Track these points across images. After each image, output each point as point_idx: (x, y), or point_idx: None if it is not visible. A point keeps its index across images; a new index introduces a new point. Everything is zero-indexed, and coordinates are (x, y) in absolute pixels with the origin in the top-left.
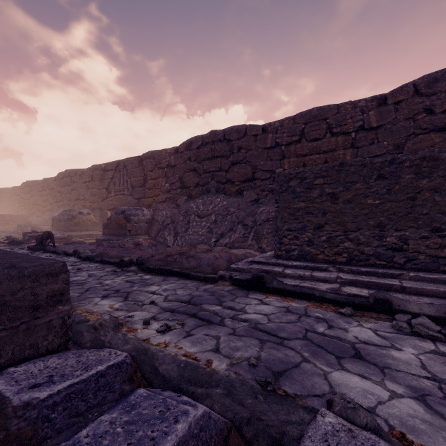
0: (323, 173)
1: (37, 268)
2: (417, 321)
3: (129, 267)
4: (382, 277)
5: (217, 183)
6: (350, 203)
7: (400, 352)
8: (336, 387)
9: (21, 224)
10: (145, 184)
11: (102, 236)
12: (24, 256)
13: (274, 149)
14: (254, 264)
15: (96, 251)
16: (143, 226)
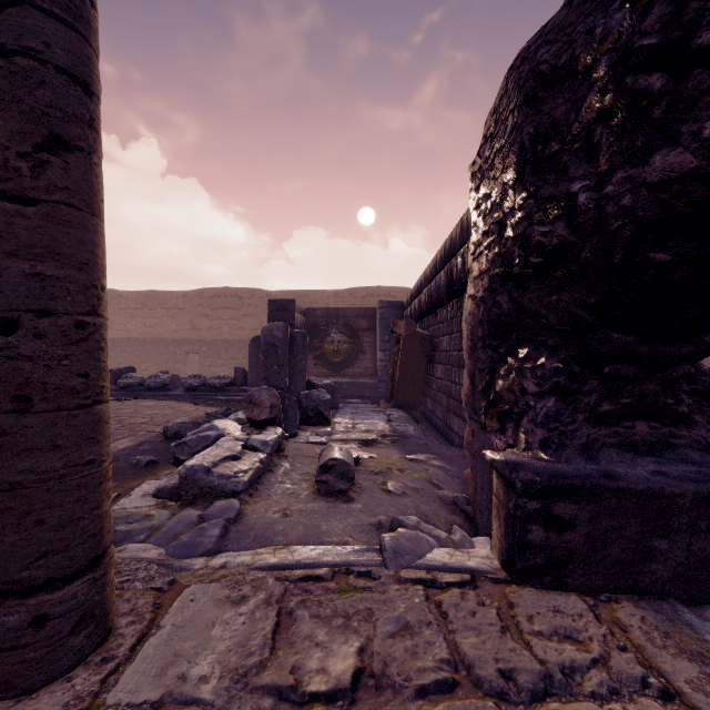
0: (122, 341)
1: None
2: None
3: None
4: None
5: None
6: (132, 354)
7: None
8: None
9: None
10: None
11: None
12: None
13: (126, 311)
14: None
15: None
16: None
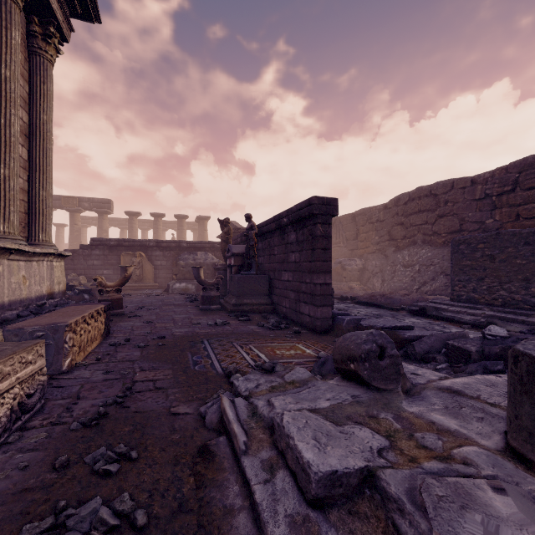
0: (483, 240)
1: None
2: None
3: (346, 301)
4: (518, 315)
5: (423, 235)
6: (503, 263)
7: None
8: None
9: None
10: (357, 237)
11: None
12: None
13: (483, 200)
14: (430, 303)
15: None
16: (356, 274)
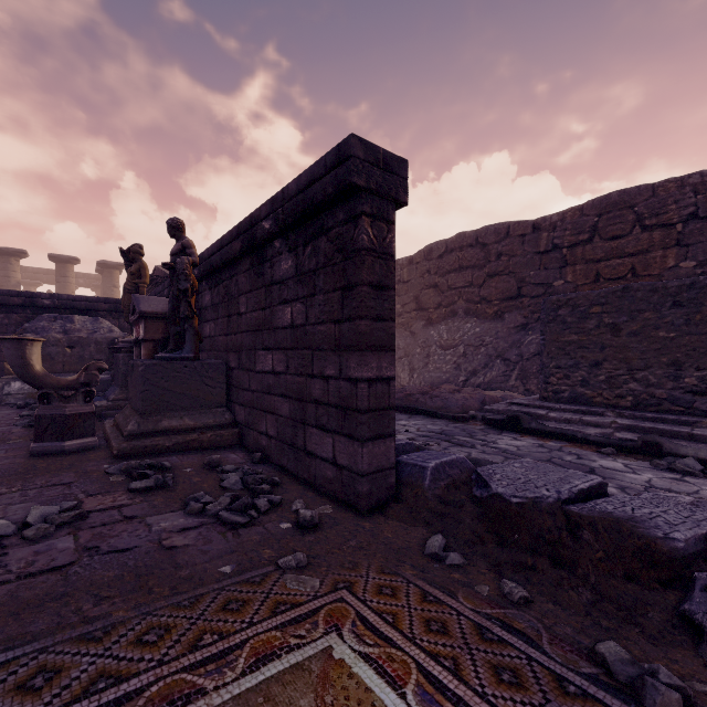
0: (600, 300)
1: None
2: (681, 462)
3: None
4: (672, 424)
5: (467, 303)
6: (636, 336)
7: (636, 475)
8: None
9: None
10: None
11: None
12: None
13: (550, 254)
14: (512, 406)
15: None
16: None
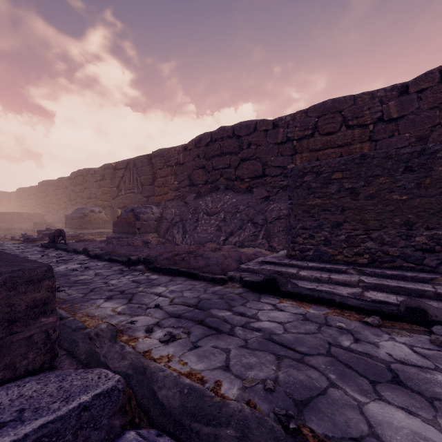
0: (341, 167)
1: (15, 274)
2: None
3: (137, 266)
4: (412, 282)
5: (226, 180)
6: (372, 199)
7: None
8: (377, 426)
9: (37, 221)
10: (154, 182)
11: (112, 234)
12: (10, 258)
13: (285, 144)
14: (265, 264)
15: (105, 249)
16: (152, 224)
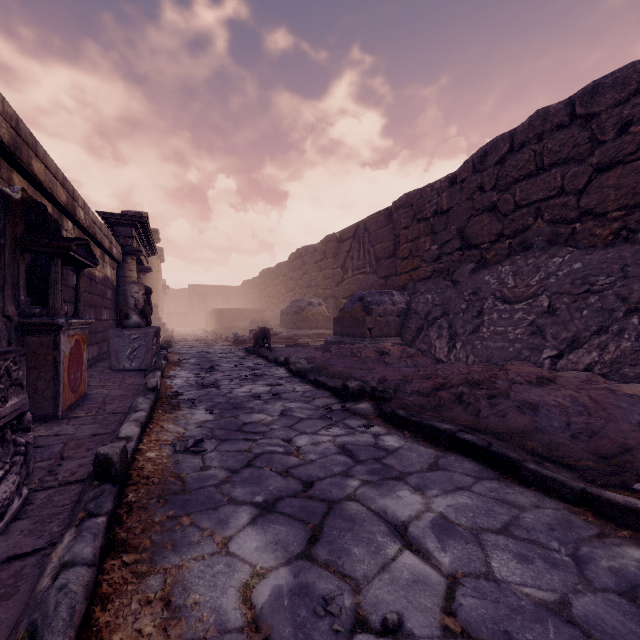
0: None
1: None
2: None
3: (358, 402)
4: None
5: (552, 225)
6: None
7: None
8: None
9: (254, 319)
10: (396, 252)
11: (332, 337)
12: None
13: None
14: None
15: (315, 362)
16: (393, 322)
